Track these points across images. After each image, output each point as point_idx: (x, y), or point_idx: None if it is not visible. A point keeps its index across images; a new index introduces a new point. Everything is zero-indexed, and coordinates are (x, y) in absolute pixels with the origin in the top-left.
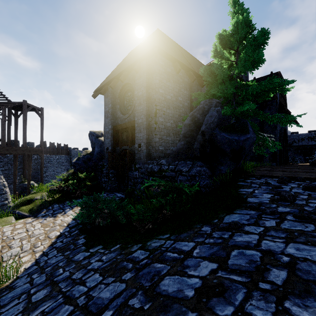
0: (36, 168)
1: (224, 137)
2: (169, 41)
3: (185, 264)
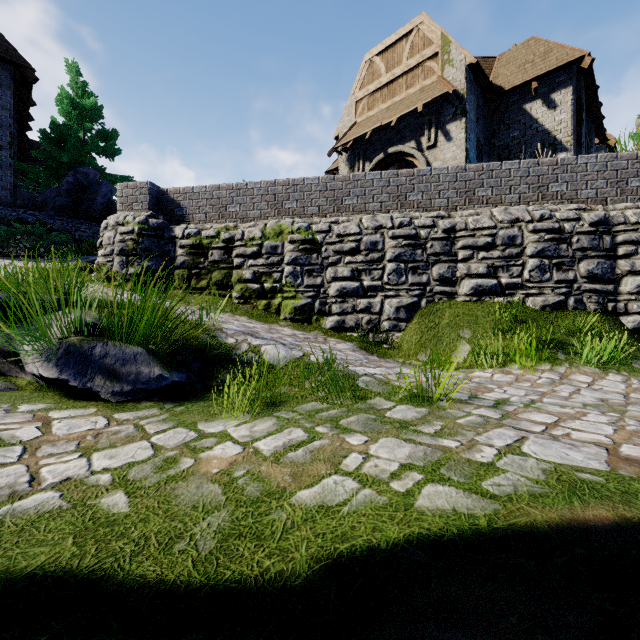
0: None
1: None
2: None
3: None
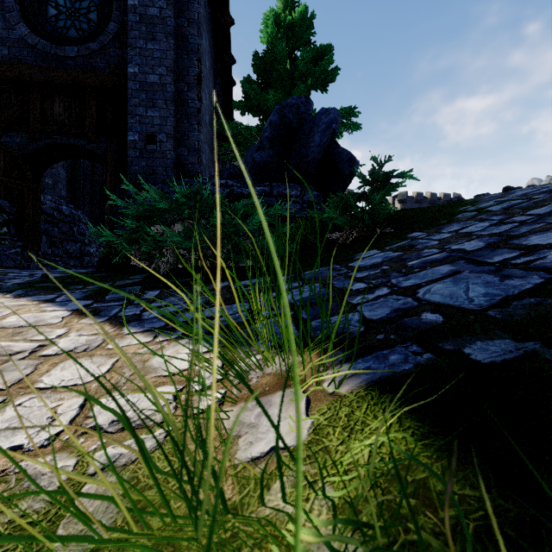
0: None
1: (347, 151)
2: None
3: None
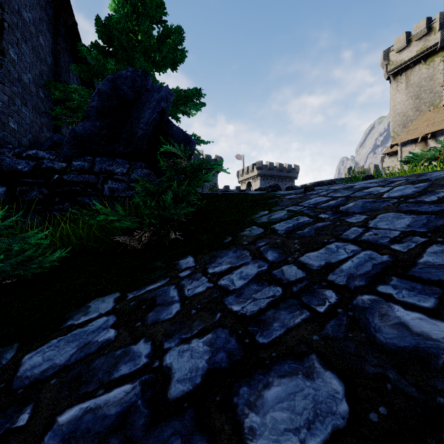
0: None
1: (181, 131)
2: None
3: (362, 195)
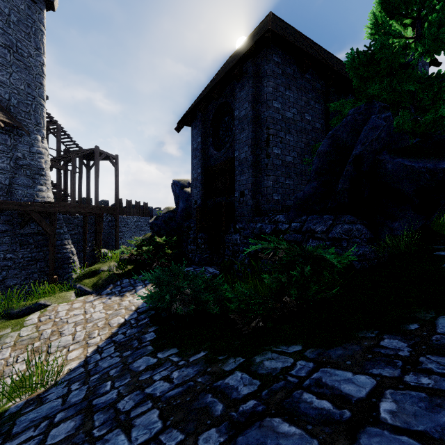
0: (111, 233)
1: (401, 165)
2: (289, 29)
3: None
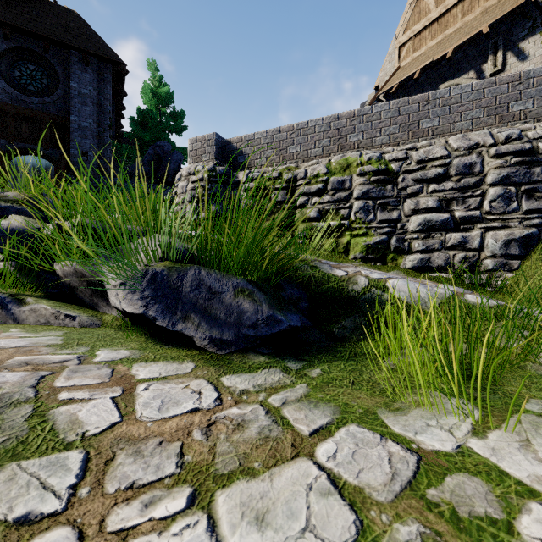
0: None
1: None
2: None
3: None
